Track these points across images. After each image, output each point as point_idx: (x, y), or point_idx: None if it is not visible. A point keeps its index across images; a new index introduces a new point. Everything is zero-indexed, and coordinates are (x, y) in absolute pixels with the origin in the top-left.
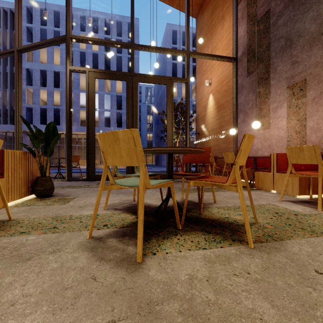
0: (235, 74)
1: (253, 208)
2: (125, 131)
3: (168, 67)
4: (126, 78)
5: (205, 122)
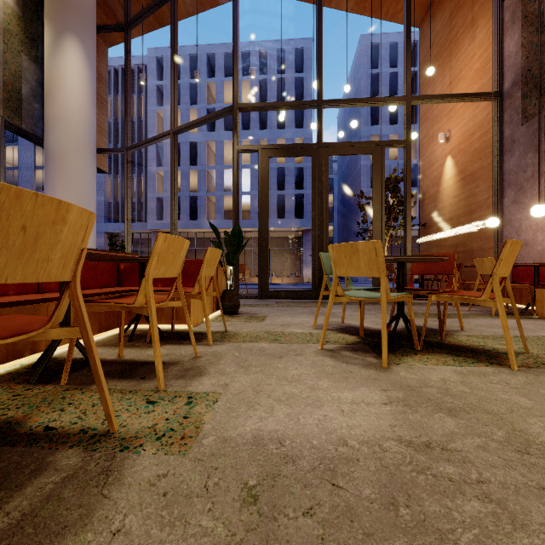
0: (499, 121)
1: (521, 332)
2: (366, 243)
3: (362, 111)
4: (312, 152)
5: (438, 205)
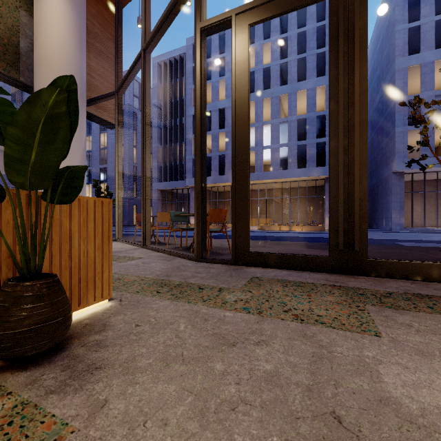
0: None
1: None
2: None
3: (397, 42)
4: None
5: None
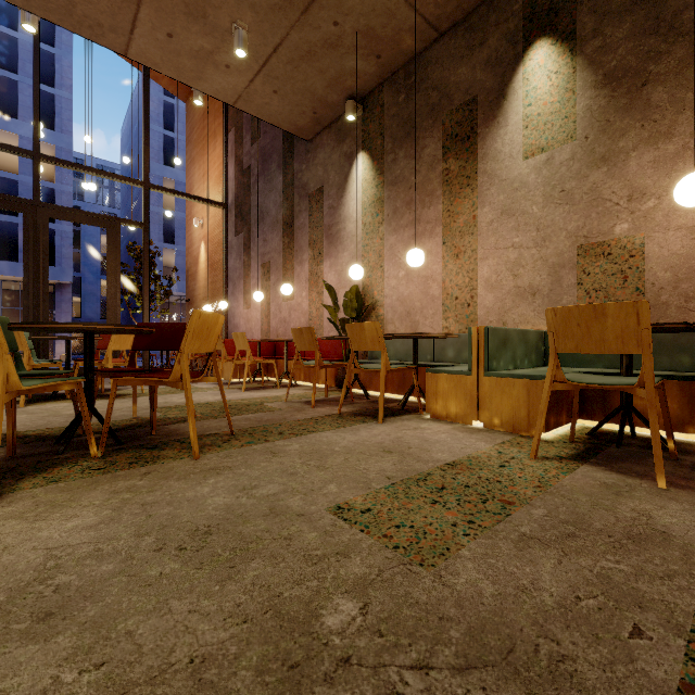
0: (226, 227)
1: None
2: None
3: (153, 142)
4: (24, 208)
5: (197, 284)
